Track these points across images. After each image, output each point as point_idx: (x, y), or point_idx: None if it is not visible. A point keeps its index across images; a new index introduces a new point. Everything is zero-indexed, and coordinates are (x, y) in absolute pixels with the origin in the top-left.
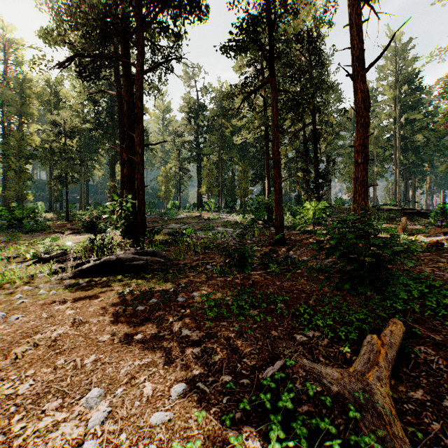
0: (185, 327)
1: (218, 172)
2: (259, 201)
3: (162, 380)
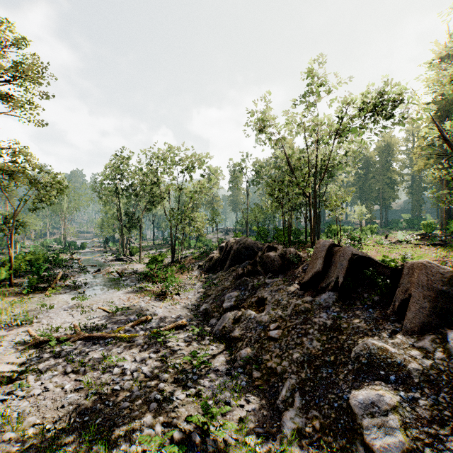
0: None
1: None
2: None
3: None
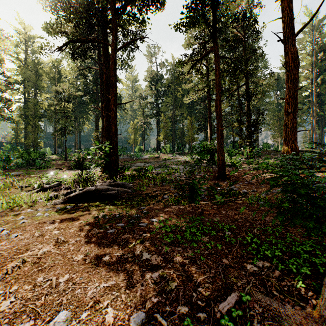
0: (146, 251)
1: (172, 124)
2: (203, 145)
3: (123, 306)
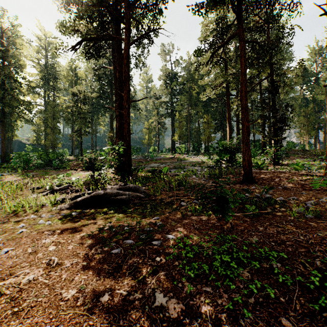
0: (160, 290)
1: (187, 124)
2: (223, 144)
3: None
